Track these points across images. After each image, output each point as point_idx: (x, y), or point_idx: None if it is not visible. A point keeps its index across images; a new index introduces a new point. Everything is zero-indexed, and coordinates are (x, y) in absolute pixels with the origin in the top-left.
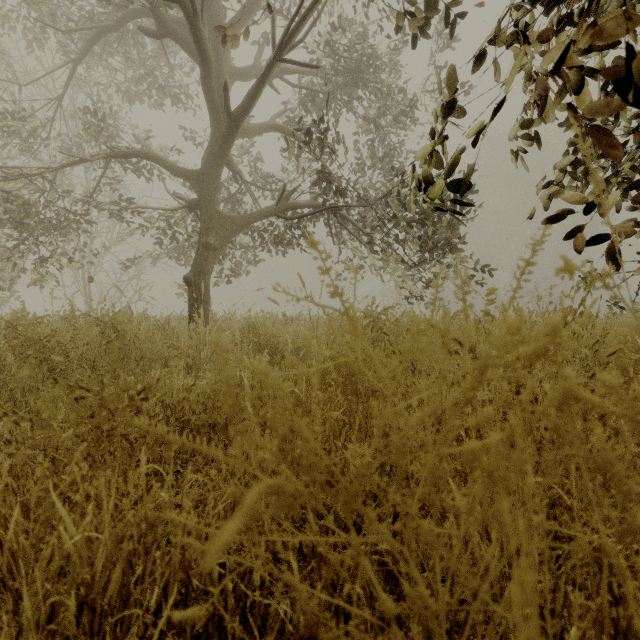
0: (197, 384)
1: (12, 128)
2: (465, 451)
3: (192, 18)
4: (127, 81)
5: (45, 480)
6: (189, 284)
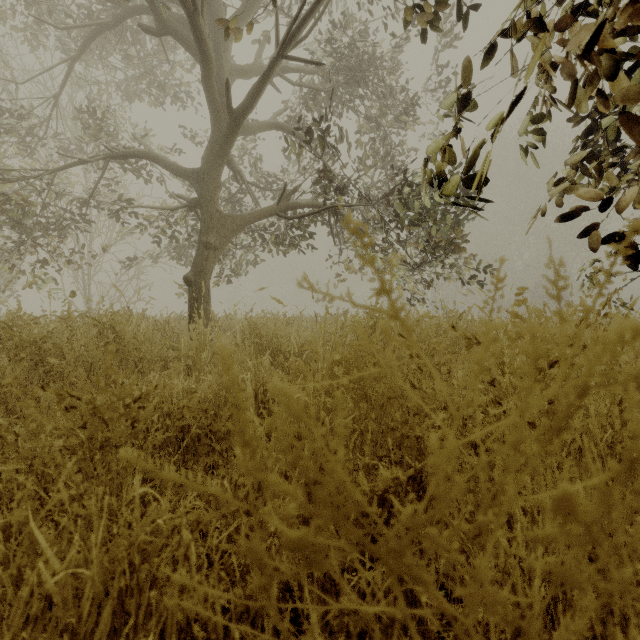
0: (198, 387)
1: (10, 126)
2: (555, 500)
3: (192, 13)
4: (127, 80)
5: (28, 502)
6: (189, 284)
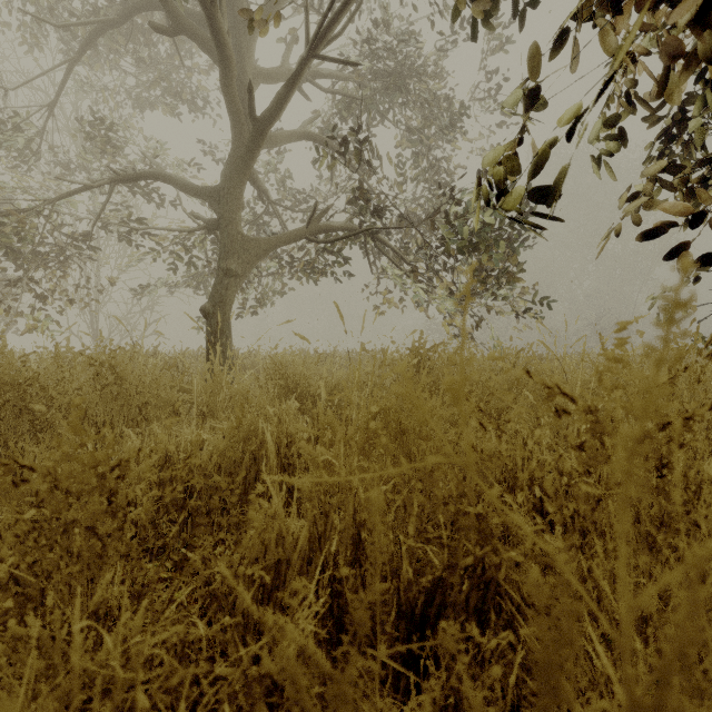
0: (208, 440)
1: (5, 137)
2: None
3: (209, 6)
4: (138, 86)
5: None
6: (207, 316)
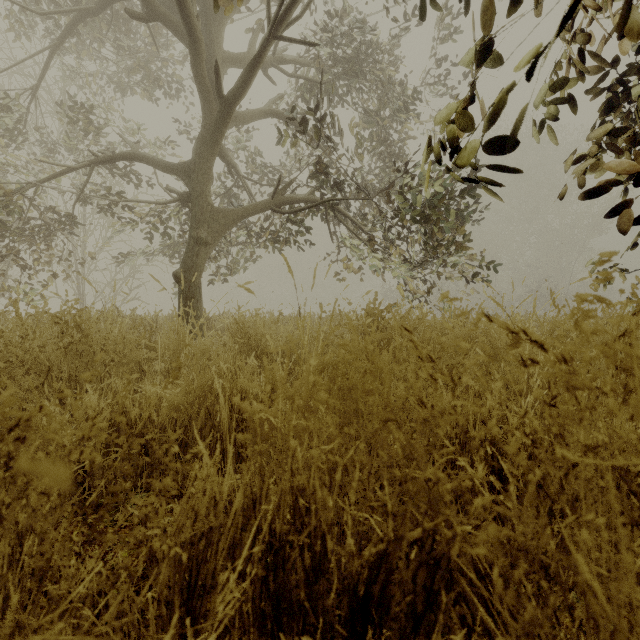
0: (162, 395)
1: None
2: None
3: None
4: (119, 72)
5: None
6: (179, 281)
